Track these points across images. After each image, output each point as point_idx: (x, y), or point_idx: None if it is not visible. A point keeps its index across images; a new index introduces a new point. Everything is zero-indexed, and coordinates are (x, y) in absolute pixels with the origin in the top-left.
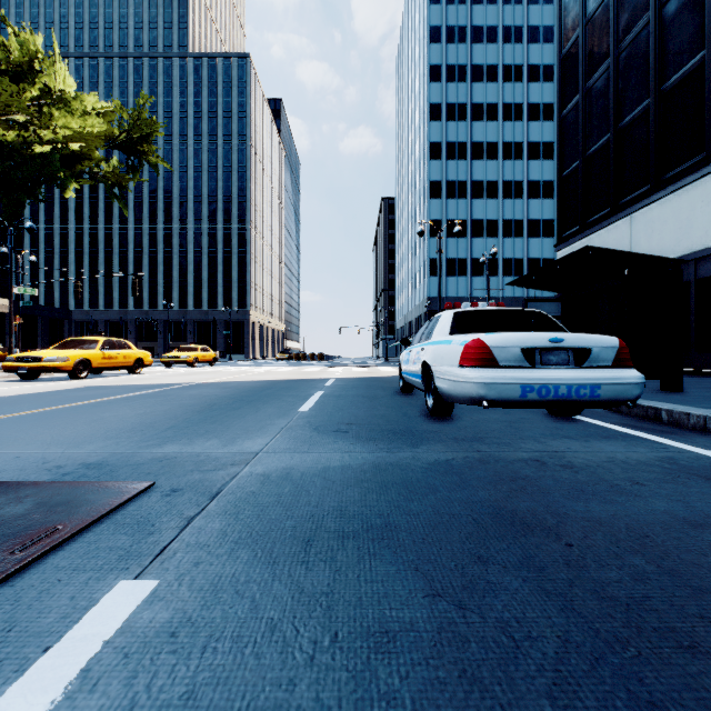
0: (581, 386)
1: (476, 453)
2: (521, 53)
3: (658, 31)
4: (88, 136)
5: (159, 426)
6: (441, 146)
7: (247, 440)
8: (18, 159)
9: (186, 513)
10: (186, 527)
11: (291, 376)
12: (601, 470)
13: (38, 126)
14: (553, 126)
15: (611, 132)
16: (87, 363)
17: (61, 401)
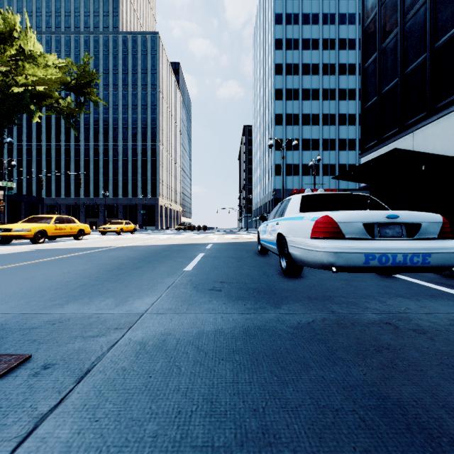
0: (415, 254)
1: (331, 314)
2: (334, 31)
3: (432, 7)
4: (49, 81)
5: (72, 284)
6: (282, 91)
7: (137, 299)
8: (1, 96)
9: (39, 408)
10: (26, 436)
11: (183, 241)
12: (453, 336)
13: (15, 74)
14: (355, 78)
15: (399, 77)
16: (44, 233)
17: (12, 261)
